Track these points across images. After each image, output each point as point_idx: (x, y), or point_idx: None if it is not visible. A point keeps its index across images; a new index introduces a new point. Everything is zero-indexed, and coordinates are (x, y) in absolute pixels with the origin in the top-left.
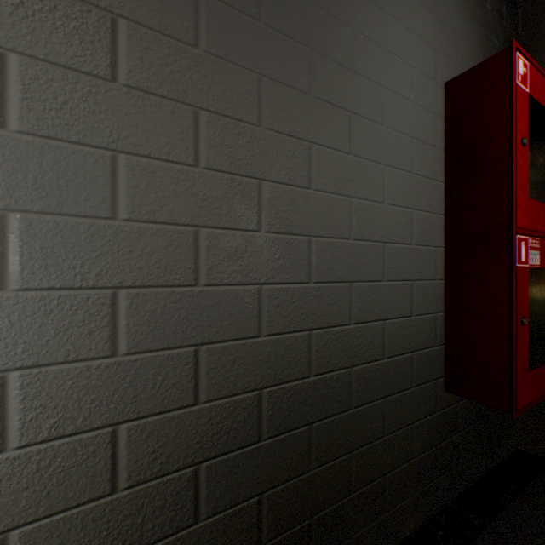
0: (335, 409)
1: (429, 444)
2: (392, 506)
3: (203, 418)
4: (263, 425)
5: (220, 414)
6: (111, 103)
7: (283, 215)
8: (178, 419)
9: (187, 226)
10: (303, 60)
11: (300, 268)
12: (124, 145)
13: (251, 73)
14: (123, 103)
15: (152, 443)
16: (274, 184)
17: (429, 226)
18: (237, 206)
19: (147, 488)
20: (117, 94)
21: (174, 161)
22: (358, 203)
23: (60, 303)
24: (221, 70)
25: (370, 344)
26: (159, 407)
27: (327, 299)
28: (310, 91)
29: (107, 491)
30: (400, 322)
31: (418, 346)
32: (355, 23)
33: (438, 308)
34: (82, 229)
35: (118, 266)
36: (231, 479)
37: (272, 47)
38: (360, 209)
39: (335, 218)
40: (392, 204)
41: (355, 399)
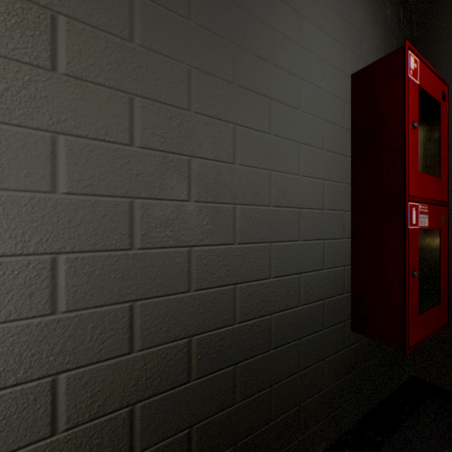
0: (257, 350)
1: (338, 376)
2: (307, 429)
3: (137, 364)
4: (193, 367)
5: (153, 360)
6: (51, 90)
7: (210, 186)
8: (114, 366)
9: (123, 197)
10: (229, 54)
11: (225, 232)
12: (64, 127)
13: (182, 65)
14: (62, 90)
15: (89, 389)
16: (203, 160)
17: (338, 194)
18: (169, 179)
19: (85, 428)
20: (56, 82)
21: (111, 141)
22: (277, 176)
23: (1, 269)
24: (155, 62)
25: (287, 294)
26: (97, 357)
27: (250, 257)
28: (235, 80)
29: (47, 434)
30: (314, 274)
31: (329, 294)
32: (274, 23)
33: (346, 262)
34: (23, 202)
35: (58, 234)
36: (163, 415)
37: (200, 42)
38: (279, 181)
39: (256, 188)
40: (306, 176)
41: (274, 341)
